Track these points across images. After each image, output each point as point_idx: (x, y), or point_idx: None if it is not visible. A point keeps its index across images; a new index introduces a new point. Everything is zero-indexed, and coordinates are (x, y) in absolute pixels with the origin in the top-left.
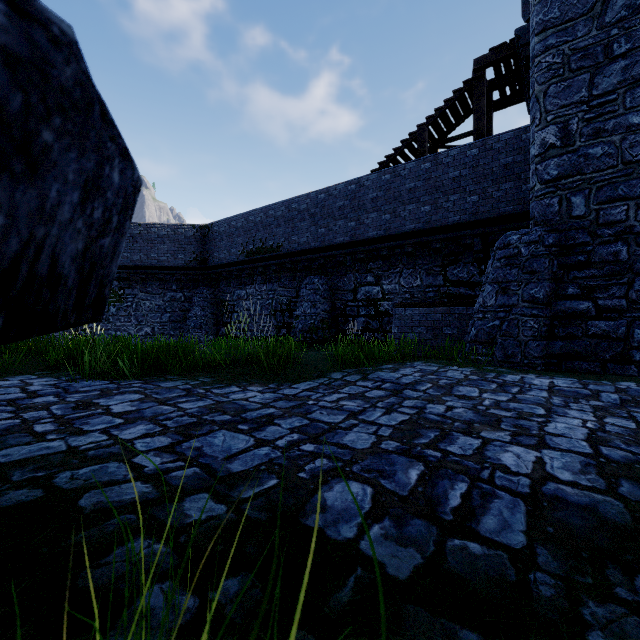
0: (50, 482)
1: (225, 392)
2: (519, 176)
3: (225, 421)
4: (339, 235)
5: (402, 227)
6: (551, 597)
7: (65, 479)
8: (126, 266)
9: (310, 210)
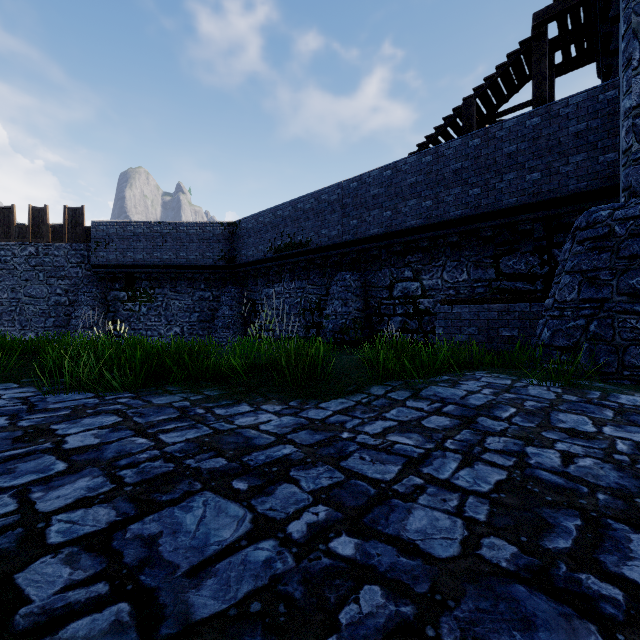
0: None
1: (231, 413)
2: (595, 145)
3: (215, 471)
4: (373, 226)
5: (446, 214)
6: None
7: None
8: (156, 265)
9: (341, 201)
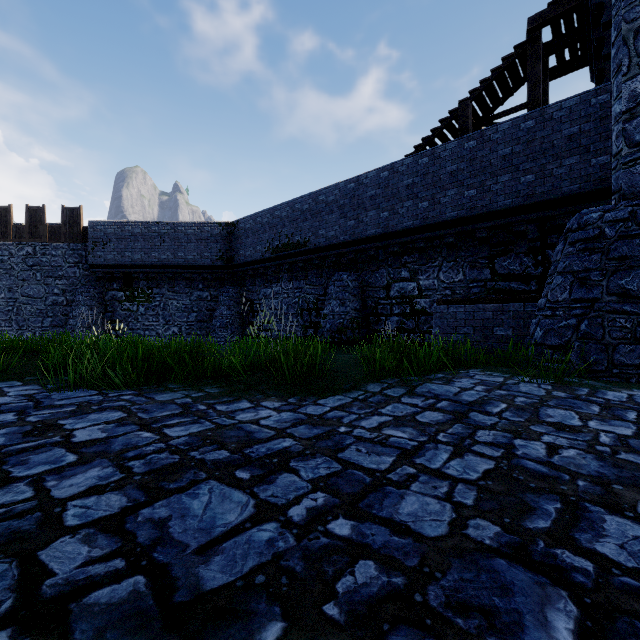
0: None
1: (232, 409)
2: (587, 148)
3: (219, 462)
4: (370, 227)
5: (442, 215)
6: None
7: None
8: (154, 265)
9: (339, 201)
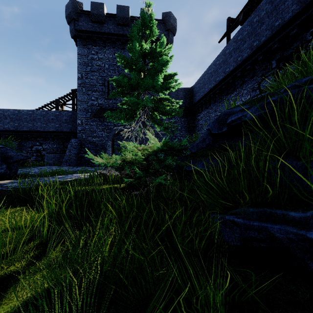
0: None
1: None
2: None
3: None
4: (24, 127)
5: (50, 129)
6: None
7: None
8: None
9: (10, 116)
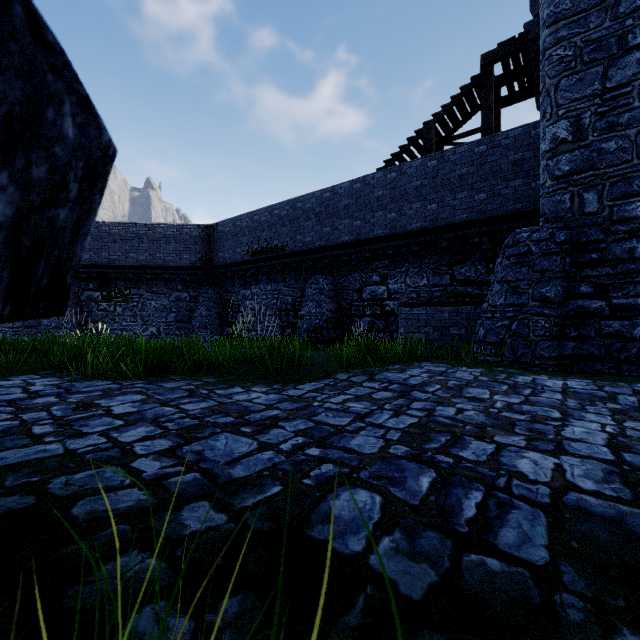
0: (43, 488)
1: (228, 393)
2: (528, 173)
3: (228, 423)
4: (344, 234)
5: (408, 226)
6: (581, 622)
7: (59, 485)
8: (132, 266)
9: (315, 209)
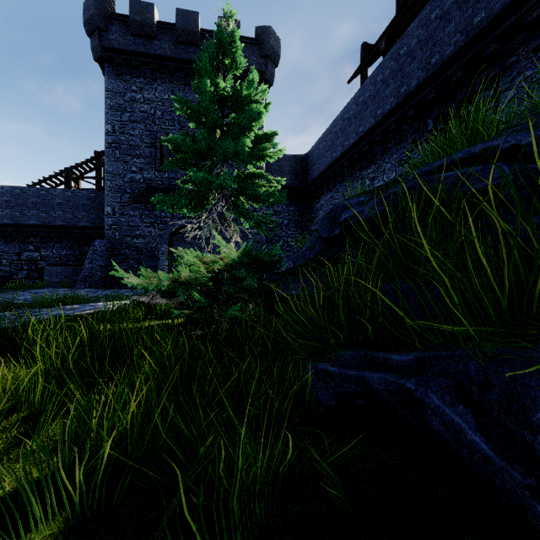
0: None
1: None
2: None
3: None
4: (6, 218)
5: (54, 222)
6: None
7: None
8: None
9: None
